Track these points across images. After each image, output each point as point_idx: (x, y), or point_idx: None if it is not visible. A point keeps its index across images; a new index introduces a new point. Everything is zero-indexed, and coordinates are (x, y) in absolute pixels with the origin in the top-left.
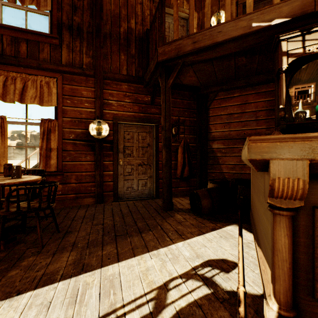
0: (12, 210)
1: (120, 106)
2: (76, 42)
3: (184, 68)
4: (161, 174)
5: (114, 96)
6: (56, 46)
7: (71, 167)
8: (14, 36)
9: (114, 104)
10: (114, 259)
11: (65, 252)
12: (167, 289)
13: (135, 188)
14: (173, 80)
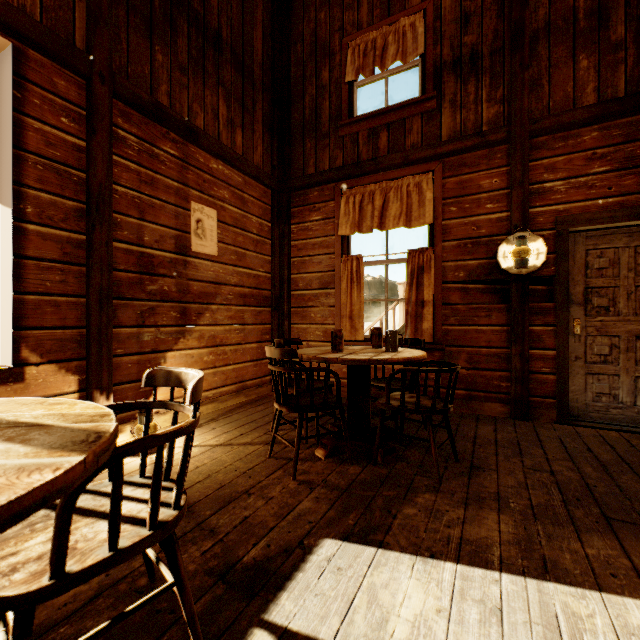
0: (393, 404)
1: (577, 189)
2: (467, 87)
3: None
4: None
5: (556, 169)
6: (431, 113)
7: (458, 337)
8: (372, 126)
9: (558, 187)
10: (630, 583)
11: (487, 508)
12: None
13: (625, 399)
14: None
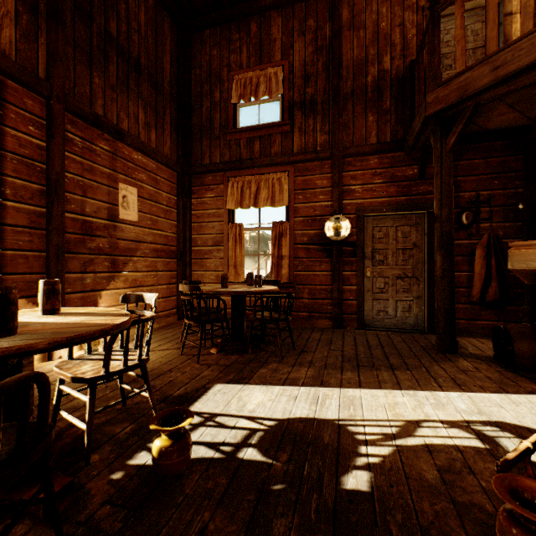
0: (257, 317)
1: (367, 191)
2: (308, 120)
3: (482, 107)
4: None
5: (357, 178)
6: (287, 133)
7: (303, 279)
8: (249, 136)
9: (358, 189)
10: (354, 384)
11: (303, 367)
12: (418, 426)
13: (391, 313)
14: (456, 137)
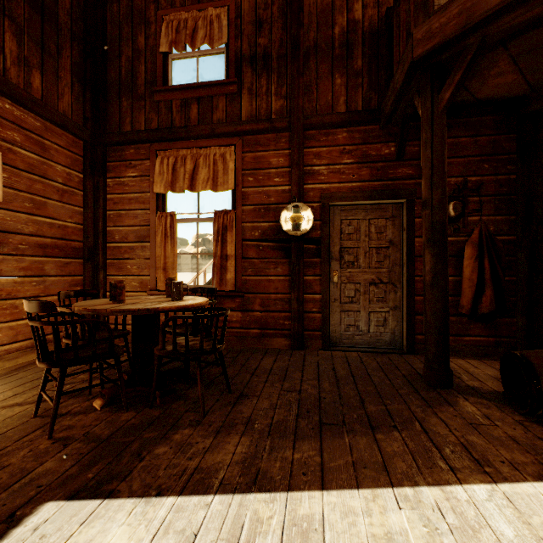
0: (168, 349)
1: (334, 173)
2: (261, 80)
3: (481, 58)
4: (420, 304)
5: (321, 156)
6: (233, 95)
7: (254, 285)
8: (184, 97)
9: (322, 171)
10: (313, 477)
11: (234, 433)
12: None
13: (363, 328)
14: (453, 90)
